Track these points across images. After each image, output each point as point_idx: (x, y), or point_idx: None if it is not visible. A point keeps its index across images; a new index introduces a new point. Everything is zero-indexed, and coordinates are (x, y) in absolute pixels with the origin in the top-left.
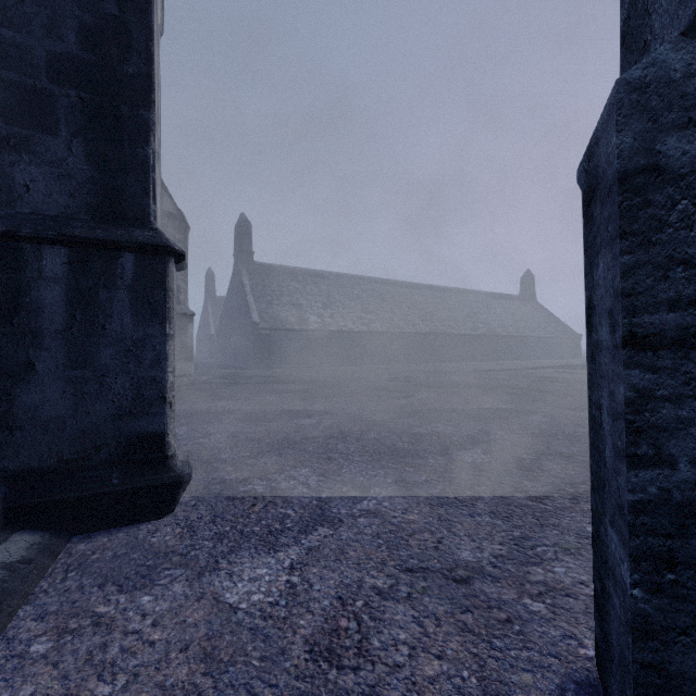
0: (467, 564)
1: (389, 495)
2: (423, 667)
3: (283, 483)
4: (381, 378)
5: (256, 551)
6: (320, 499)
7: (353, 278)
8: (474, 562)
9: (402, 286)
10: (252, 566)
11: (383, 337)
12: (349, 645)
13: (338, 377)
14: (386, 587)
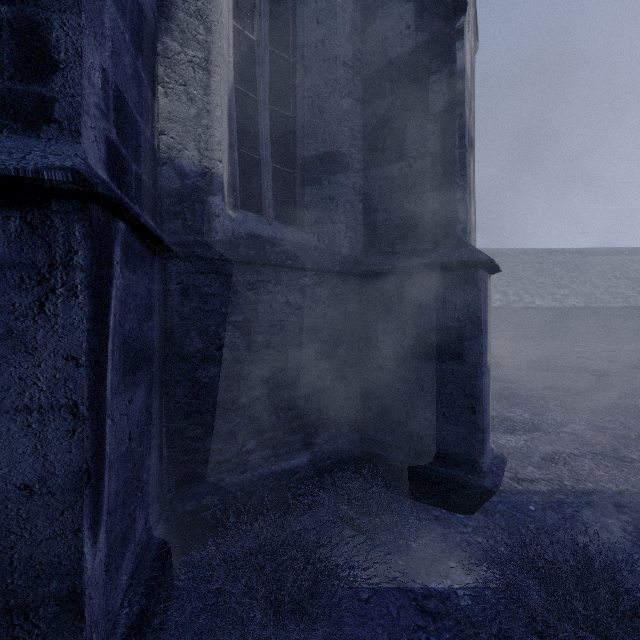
0: (632, 458)
1: (582, 429)
2: (596, 472)
3: (506, 413)
4: (576, 357)
5: (504, 433)
6: (533, 423)
7: (541, 252)
8: (637, 459)
9: (608, 254)
10: (505, 436)
11: (580, 313)
12: (560, 461)
13: (527, 353)
14: (578, 454)
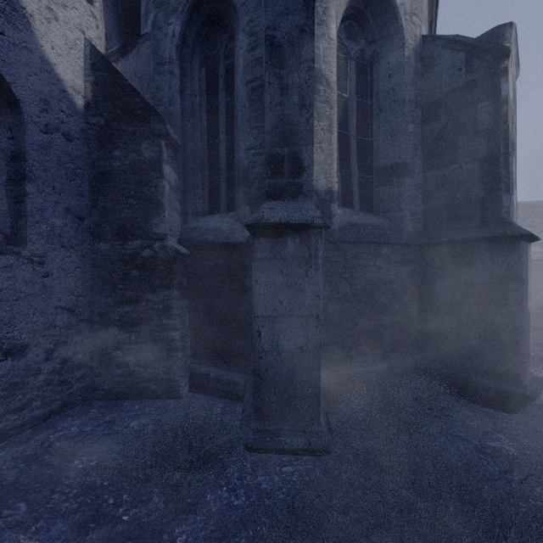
0: None
1: None
2: None
3: None
4: None
5: None
6: None
7: None
8: None
9: None
10: None
11: None
12: None
13: None
14: None
